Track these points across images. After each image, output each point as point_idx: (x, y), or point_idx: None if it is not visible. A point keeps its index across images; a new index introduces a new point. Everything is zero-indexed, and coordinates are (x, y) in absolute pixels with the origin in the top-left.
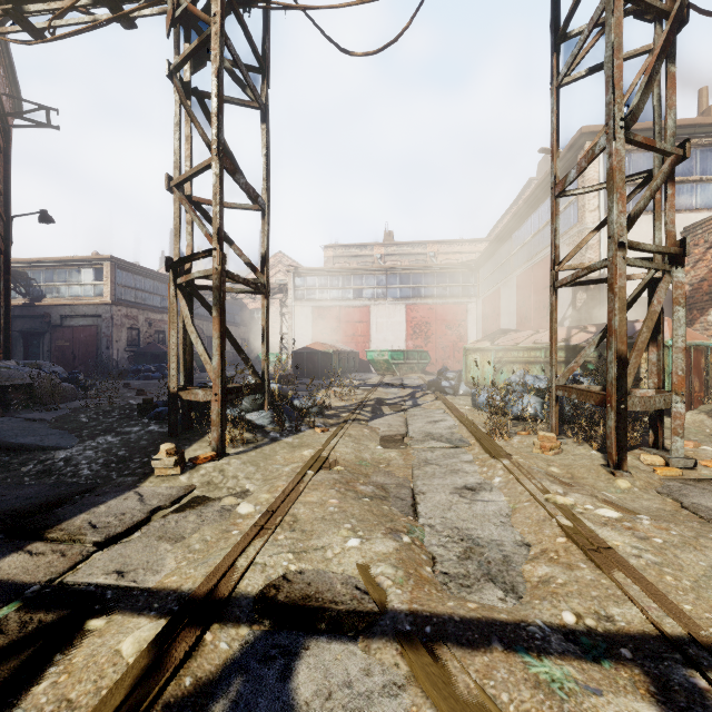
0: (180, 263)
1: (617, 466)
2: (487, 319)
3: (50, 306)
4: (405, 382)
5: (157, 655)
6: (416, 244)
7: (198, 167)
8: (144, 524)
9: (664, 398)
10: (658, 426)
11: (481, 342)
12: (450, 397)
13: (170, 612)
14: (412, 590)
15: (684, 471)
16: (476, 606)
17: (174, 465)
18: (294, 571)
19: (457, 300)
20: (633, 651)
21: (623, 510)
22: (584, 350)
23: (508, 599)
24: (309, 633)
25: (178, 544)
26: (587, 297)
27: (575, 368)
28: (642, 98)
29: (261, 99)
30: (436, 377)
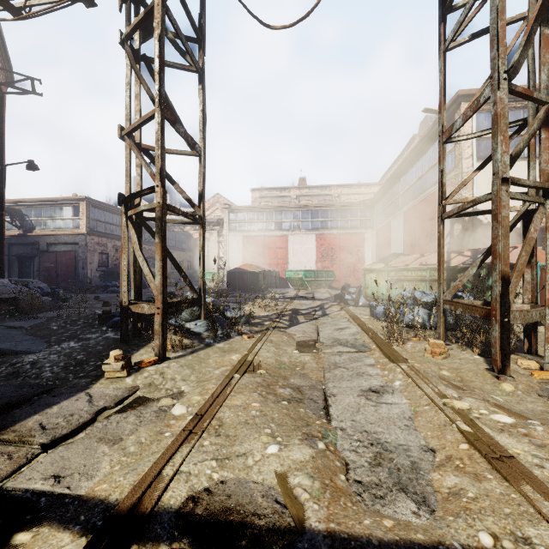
0: (130, 198)
1: (501, 371)
2: (380, 246)
3: (39, 236)
4: (315, 295)
5: None
6: (324, 187)
7: (144, 117)
8: (89, 425)
9: (539, 312)
10: (531, 335)
11: (376, 263)
12: (352, 308)
13: (93, 528)
14: (328, 504)
15: None
16: (392, 524)
17: (121, 369)
18: (216, 479)
19: (356, 231)
20: None
21: (514, 414)
22: (467, 271)
23: (422, 512)
24: None
25: (115, 446)
26: (463, 228)
27: (460, 286)
28: (522, 54)
29: (198, 64)
30: (341, 292)
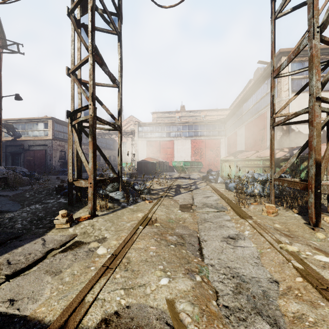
0: (73, 113)
1: (315, 225)
2: (230, 146)
3: (23, 140)
4: (191, 176)
5: None
6: (196, 111)
7: (82, 61)
8: (40, 260)
9: None
10: None
11: (229, 156)
12: (213, 184)
13: None
14: (205, 327)
15: None
16: None
17: (65, 222)
18: (123, 305)
19: (215, 137)
20: None
21: None
22: (290, 160)
23: None
24: None
25: (56, 277)
26: (283, 134)
27: (285, 169)
28: None
29: (117, 29)
30: (206, 174)
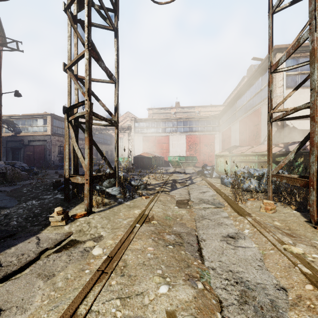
0: (70, 109)
1: (317, 223)
2: (224, 142)
3: (23, 136)
4: (186, 171)
5: None
6: (190, 107)
7: (78, 56)
8: (33, 262)
9: None
10: None
11: (224, 152)
12: (209, 179)
13: None
14: None
15: None
16: None
17: (61, 220)
18: None
19: (210, 133)
20: None
21: None
22: (288, 155)
23: None
24: None
25: (48, 281)
26: (277, 130)
27: (283, 165)
28: None
29: (114, 25)
30: (201, 169)
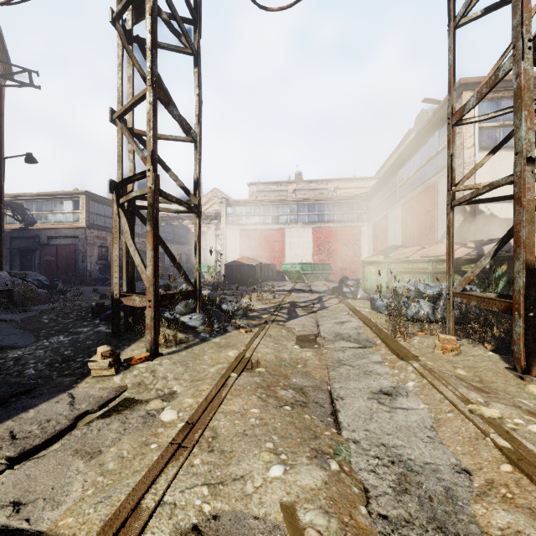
0: (121, 184)
1: (526, 371)
2: (377, 239)
3: (40, 229)
4: (313, 288)
5: None
6: (320, 181)
7: (135, 98)
8: (66, 432)
9: None
10: None
11: (376, 256)
12: (350, 301)
13: None
14: None
15: None
16: None
17: (108, 367)
18: (208, 513)
19: (353, 224)
20: None
21: None
22: (480, 262)
23: None
24: None
25: (92, 461)
26: (465, 219)
27: (471, 278)
28: None
29: (194, 46)
30: (339, 284)
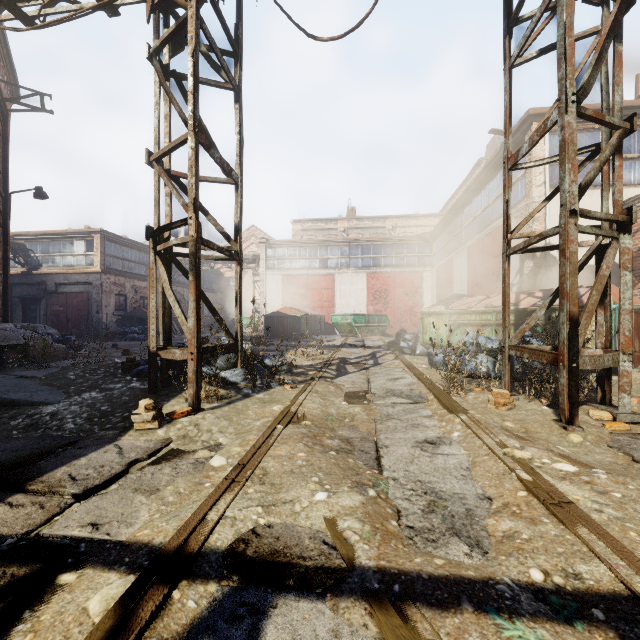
0: (159, 231)
1: (569, 421)
2: (441, 286)
3: (46, 274)
4: (366, 343)
5: (123, 616)
6: (376, 218)
7: (175, 142)
8: (121, 476)
9: (612, 357)
10: (605, 383)
11: (436, 306)
12: (407, 357)
13: (140, 567)
14: (379, 545)
15: (631, 425)
16: (443, 563)
17: (152, 420)
18: (263, 525)
19: (414, 269)
20: (605, 612)
21: (579, 464)
22: (535, 313)
23: (474, 554)
24: (277, 590)
25: (153, 496)
26: (534, 265)
27: (527, 329)
28: (592, 74)
29: (235, 81)
30: (395, 339)
